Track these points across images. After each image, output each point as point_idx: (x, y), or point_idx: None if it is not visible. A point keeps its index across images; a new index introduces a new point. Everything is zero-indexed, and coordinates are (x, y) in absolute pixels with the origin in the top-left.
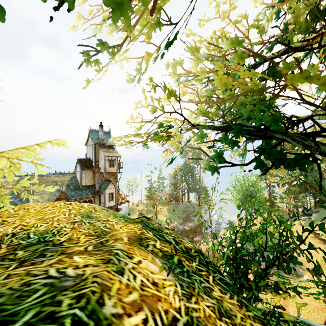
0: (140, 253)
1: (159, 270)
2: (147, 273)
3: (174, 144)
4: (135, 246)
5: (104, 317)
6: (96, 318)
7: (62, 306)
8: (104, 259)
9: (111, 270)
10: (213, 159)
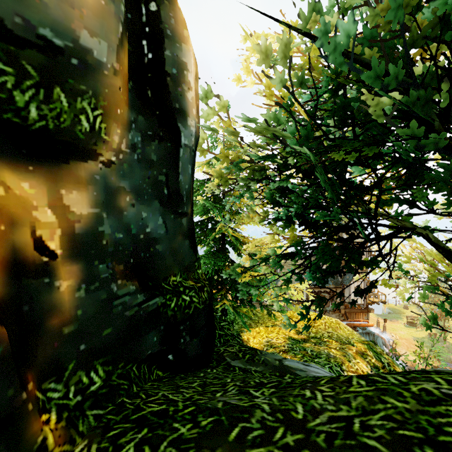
0: (360, 359)
1: (367, 369)
2: (360, 367)
3: (401, 295)
4: (358, 355)
5: (342, 368)
6: (340, 367)
7: (331, 361)
8: (343, 354)
9: (345, 359)
10: (428, 318)
